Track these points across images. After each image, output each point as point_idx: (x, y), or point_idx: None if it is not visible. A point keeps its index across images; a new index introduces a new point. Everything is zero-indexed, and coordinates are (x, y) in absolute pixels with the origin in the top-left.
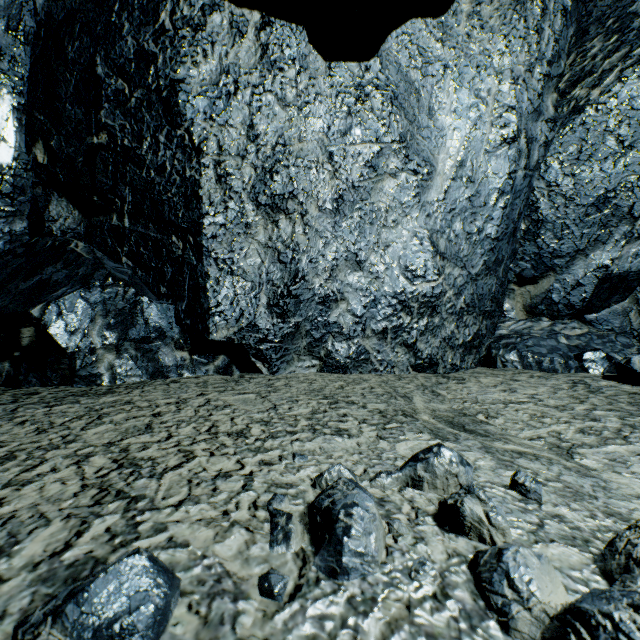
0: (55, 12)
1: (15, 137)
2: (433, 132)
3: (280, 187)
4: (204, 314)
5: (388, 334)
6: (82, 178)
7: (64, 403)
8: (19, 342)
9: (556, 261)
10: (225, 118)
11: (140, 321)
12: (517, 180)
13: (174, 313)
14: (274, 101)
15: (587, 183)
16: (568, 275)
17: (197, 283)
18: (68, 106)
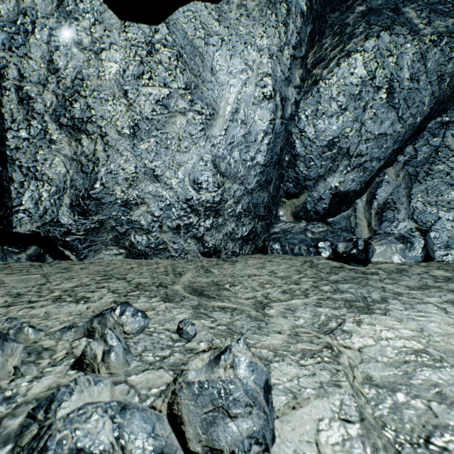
0: None
1: None
2: (216, 86)
3: (79, 112)
4: (8, 211)
5: (181, 230)
6: None
7: None
8: None
9: (307, 183)
10: (24, 51)
11: None
12: (276, 125)
13: None
14: (71, 43)
15: (322, 131)
16: (315, 192)
17: (3, 186)
18: None
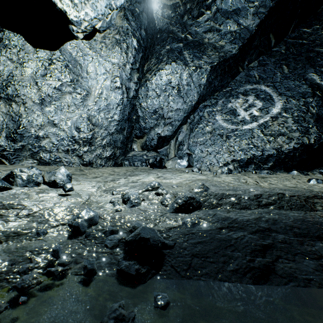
0: None
1: None
2: (89, 80)
3: (11, 92)
4: None
5: (70, 151)
6: None
7: None
8: None
9: (146, 130)
10: None
11: None
12: (124, 101)
13: None
14: (7, 59)
15: (150, 105)
16: (150, 136)
17: None
18: None
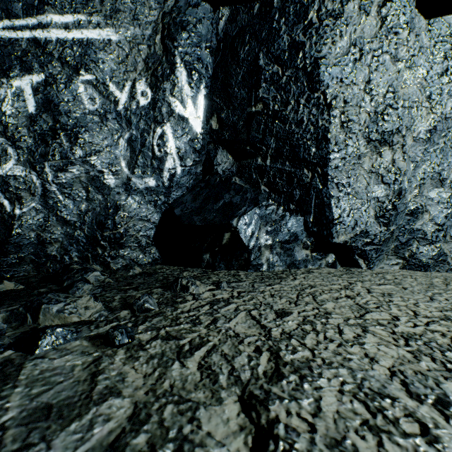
0: (229, 31)
1: (202, 115)
2: None
3: (390, 125)
4: (328, 224)
5: None
6: (240, 135)
7: (273, 283)
8: (221, 242)
9: None
10: (350, 79)
11: (284, 229)
12: None
13: (303, 223)
14: (387, 59)
15: None
16: None
17: (322, 201)
18: (236, 90)
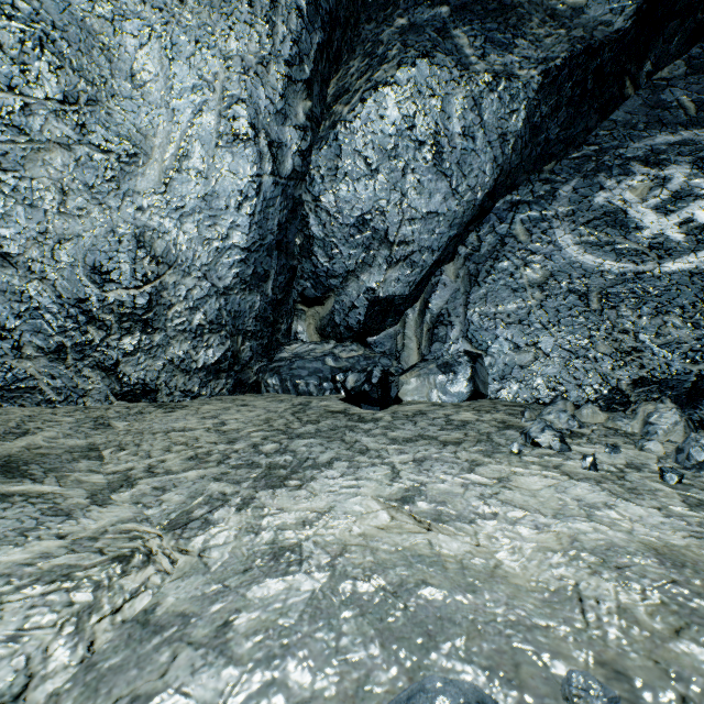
0: None
1: None
2: (143, 107)
3: None
4: None
5: (69, 354)
6: None
7: None
8: None
9: (332, 281)
10: None
11: None
12: (265, 186)
13: None
14: None
15: (347, 202)
16: (346, 296)
17: None
18: None
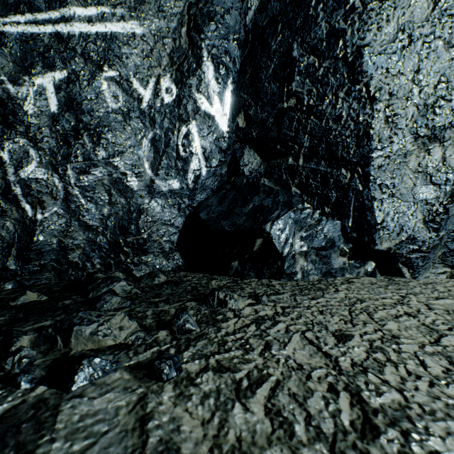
0: (259, 21)
1: (229, 112)
2: None
3: (442, 119)
4: (370, 229)
5: None
6: (270, 133)
7: (316, 296)
8: (252, 248)
9: None
10: (397, 68)
11: (320, 234)
12: None
13: (340, 228)
14: (440, 45)
15: None
16: None
17: (362, 204)
18: (265, 84)
